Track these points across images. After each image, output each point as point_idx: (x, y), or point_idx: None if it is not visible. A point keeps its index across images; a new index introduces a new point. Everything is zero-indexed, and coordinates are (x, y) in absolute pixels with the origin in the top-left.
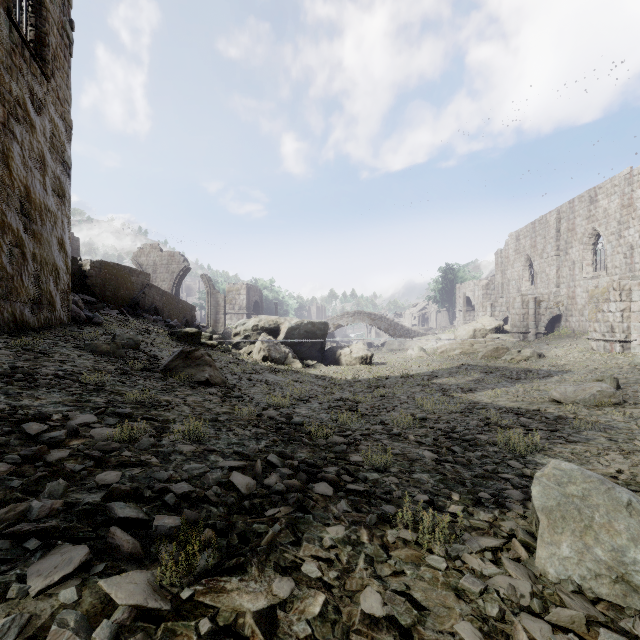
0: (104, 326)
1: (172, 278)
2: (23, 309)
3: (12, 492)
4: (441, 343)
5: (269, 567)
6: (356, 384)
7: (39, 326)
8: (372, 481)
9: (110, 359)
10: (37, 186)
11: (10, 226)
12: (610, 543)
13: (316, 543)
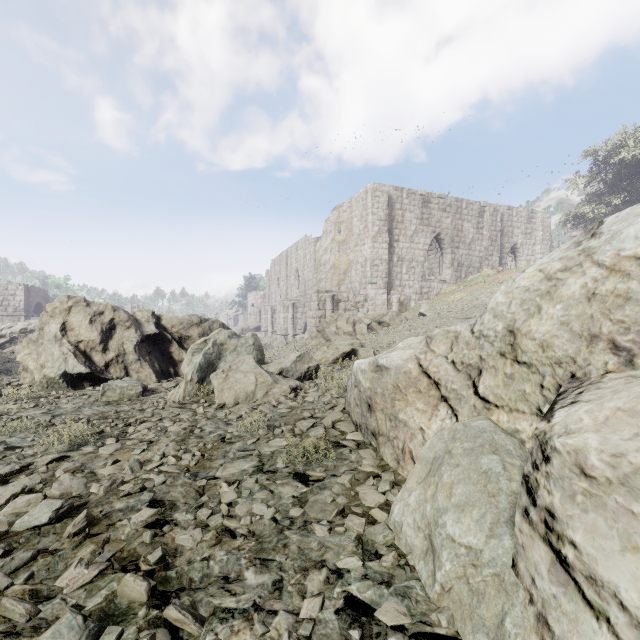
0: None
1: None
2: None
3: None
4: None
5: None
6: None
7: None
8: None
9: None
10: None
11: None
12: None
13: None
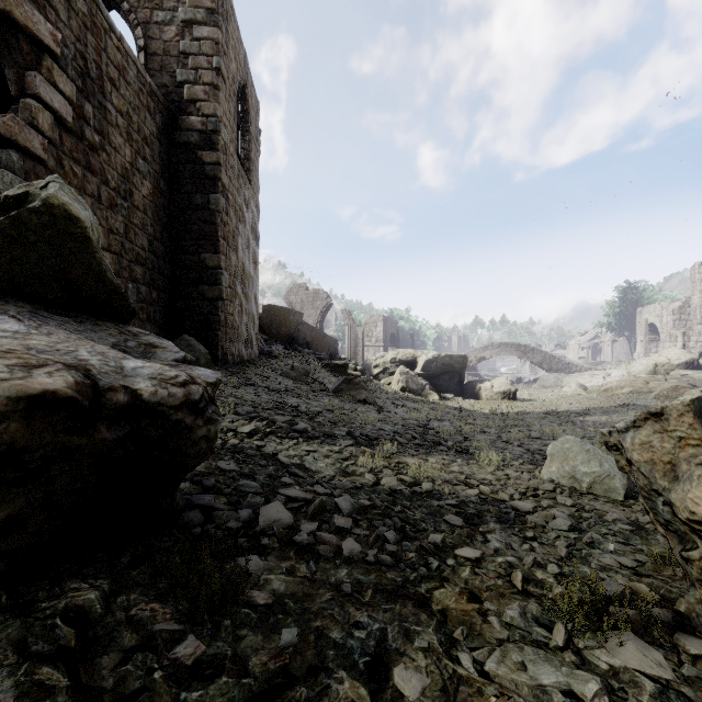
0: (279, 359)
1: (316, 314)
2: (242, 347)
3: (314, 427)
4: (609, 380)
5: (416, 458)
6: (491, 416)
7: (247, 359)
8: (473, 452)
9: (299, 383)
10: (246, 261)
11: (238, 293)
12: (572, 464)
13: (436, 458)
